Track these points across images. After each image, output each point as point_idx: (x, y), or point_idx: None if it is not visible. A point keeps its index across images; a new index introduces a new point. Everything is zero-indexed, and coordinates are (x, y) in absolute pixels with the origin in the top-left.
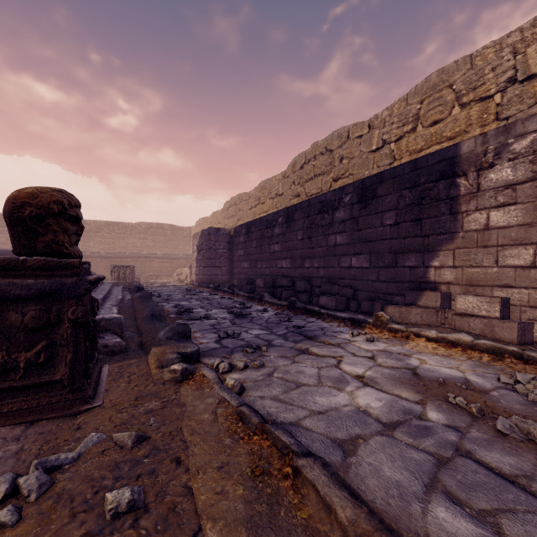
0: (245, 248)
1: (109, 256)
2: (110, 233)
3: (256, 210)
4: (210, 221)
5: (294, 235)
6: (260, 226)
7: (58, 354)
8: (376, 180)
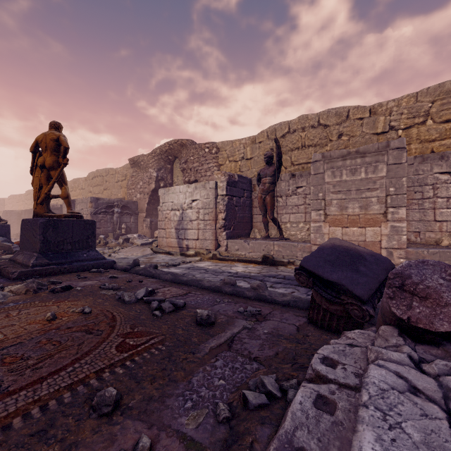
0: None
1: None
2: None
3: None
4: (18, 199)
5: None
6: (28, 213)
7: None
8: None
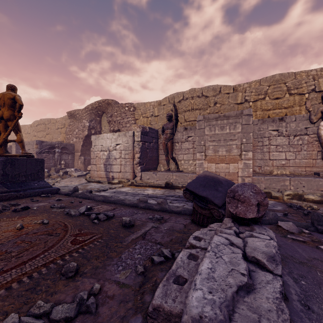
0: None
1: None
2: None
3: None
4: None
5: None
6: None
7: None
8: None
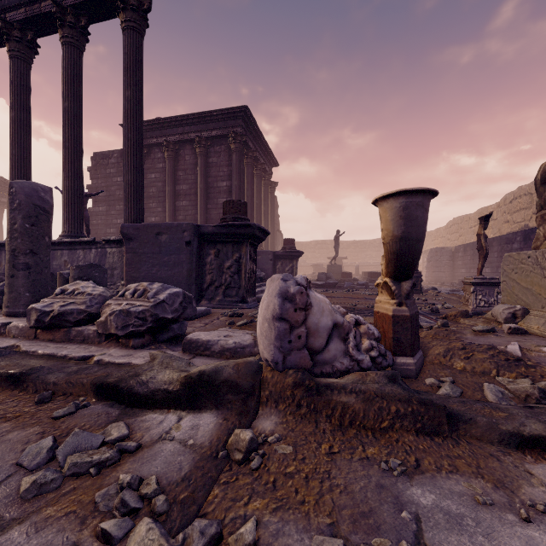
0: (462, 260)
1: (360, 265)
2: (355, 249)
3: (475, 229)
4: (433, 235)
5: (492, 254)
6: (472, 248)
7: (418, 286)
8: (530, 232)
